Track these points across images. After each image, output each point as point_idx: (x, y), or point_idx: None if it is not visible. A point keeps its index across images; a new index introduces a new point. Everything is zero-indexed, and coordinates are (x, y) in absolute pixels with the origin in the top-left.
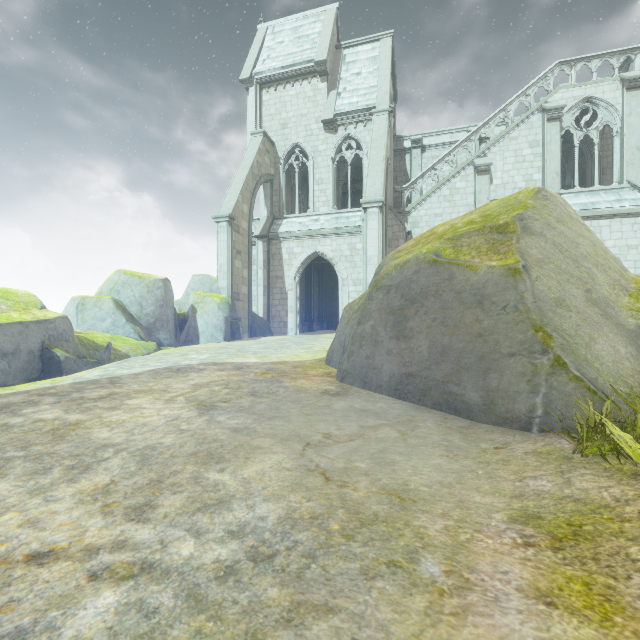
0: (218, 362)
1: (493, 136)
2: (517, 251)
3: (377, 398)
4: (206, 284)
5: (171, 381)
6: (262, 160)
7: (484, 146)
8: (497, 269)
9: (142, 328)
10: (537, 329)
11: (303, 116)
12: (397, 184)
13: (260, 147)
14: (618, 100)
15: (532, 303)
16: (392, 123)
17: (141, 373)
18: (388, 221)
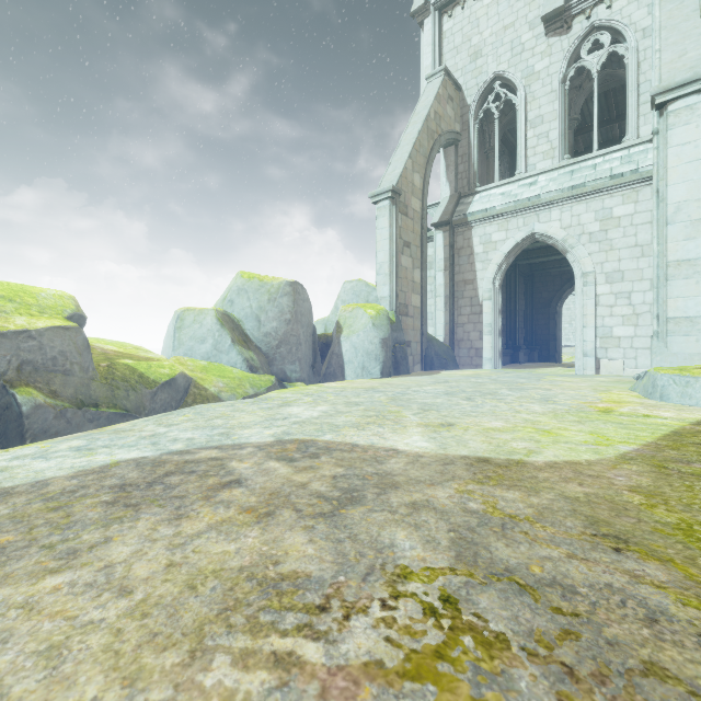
0: (316, 441)
1: None
2: None
3: None
4: (360, 293)
5: None
6: (442, 110)
7: None
8: None
9: (259, 354)
10: None
11: (507, 28)
12: None
13: (439, 91)
14: None
15: None
16: None
17: (34, 487)
18: None
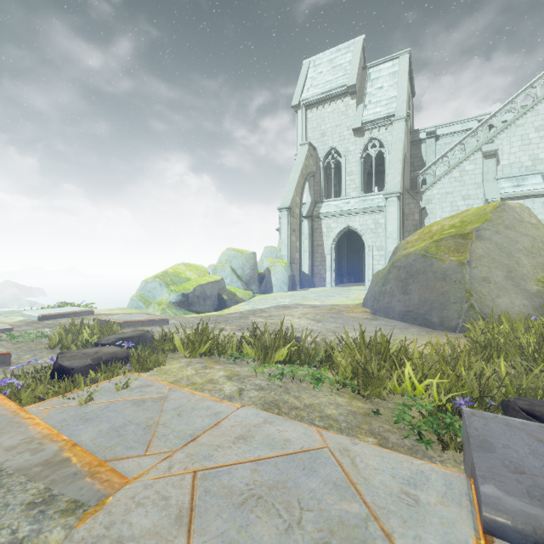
0: (300, 304)
1: (500, 125)
2: (468, 251)
3: (392, 321)
4: (273, 253)
5: (288, 311)
6: (308, 163)
7: (491, 134)
8: (454, 262)
9: (244, 283)
10: (467, 292)
11: (337, 126)
12: (414, 168)
13: (307, 154)
14: None
15: (468, 280)
16: (409, 124)
17: (269, 308)
18: (405, 200)
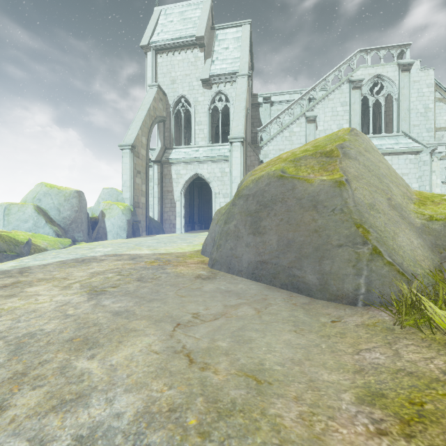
0: (118, 254)
1: (318, 97)
2: (340, 169)
3: (238, 280)
4: (113, 195)
5: (73, 270)
6: (157, 105)
7: (312, 103)
8: (327, 182)
9: (60, 228)
10: (358, 226)
11: (187, 75)
12: (254, 127)
13: (155, 96)
14: (396, 78)
15: (353, 207)
16: (250, 84)
17: (50, 264)
18: (247, 153)
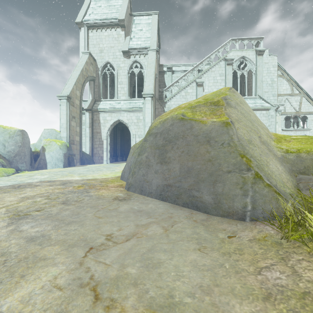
0: (52, 180)
1: (204, 69)
2: (226, 114)
3: (149, 201)
4: (53, 134)
5: (6, 195)
6: (88, 68)
7: (200, 73)
8: (217, 122)
9: (5, 160)
10: (242, 156)
11: (112, 47)
12: (160, 88)
13: (87, 60)
14: (254, 59)
15: (237, 141)
16: (158, 57)
17: None
18: (156, 106)
